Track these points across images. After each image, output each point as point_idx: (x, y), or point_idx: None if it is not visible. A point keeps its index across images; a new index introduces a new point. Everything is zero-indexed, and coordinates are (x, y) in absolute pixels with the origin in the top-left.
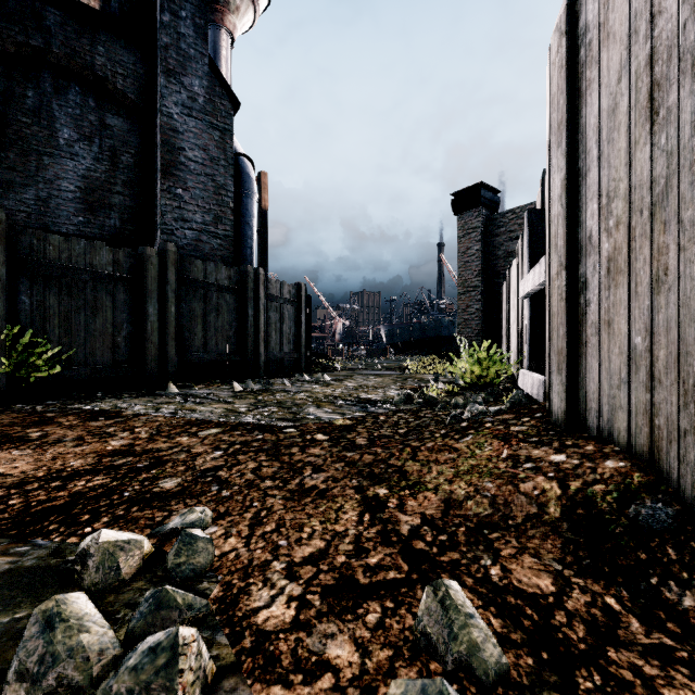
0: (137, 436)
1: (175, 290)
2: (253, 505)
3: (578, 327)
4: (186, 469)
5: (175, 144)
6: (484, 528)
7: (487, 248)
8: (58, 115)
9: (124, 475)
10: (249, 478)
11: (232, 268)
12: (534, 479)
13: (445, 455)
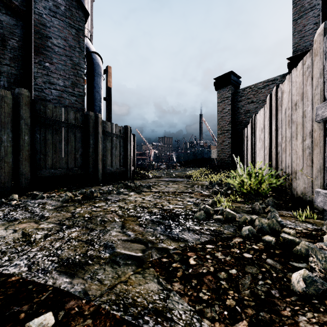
0: None
1: (28, 124)
2: None
3: None
4: None
5: (44, 34)
6: None
7: (234, 108)
8: None
9: None
10: None
11: (79, 113)
12: None
13: None
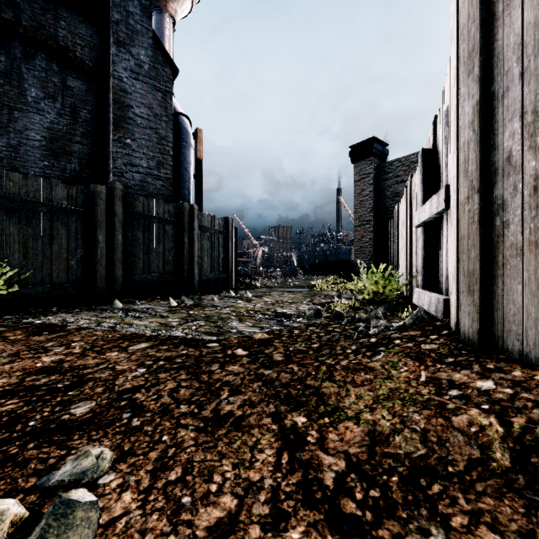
0: (70, 351)
1: (122, 221)
2: (162, 439)
3: (492, 249)
4: (104, 390)
5: (124, 103)
6: (420, 476)
7: (378, 189)
8: (26, 77)
9: (39, 397)
10: (164, 401)
11: (171, 204)
12: (467, 412)
13: (361, 376)
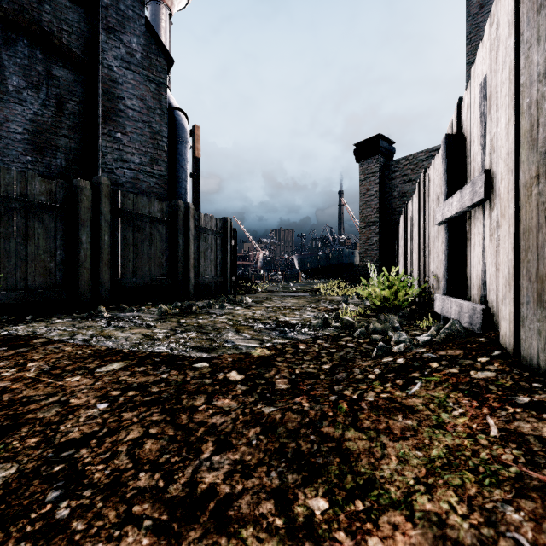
0: (22, 374)
1: (108, 220)
2: None
3: None
4: (38, 442)
5: (115, 94)
6: None
7: (384, 189)
8: (7, 64)
9: None
10: (118, 464)
11: (165, 202)
12: None
13: (399, 421)
